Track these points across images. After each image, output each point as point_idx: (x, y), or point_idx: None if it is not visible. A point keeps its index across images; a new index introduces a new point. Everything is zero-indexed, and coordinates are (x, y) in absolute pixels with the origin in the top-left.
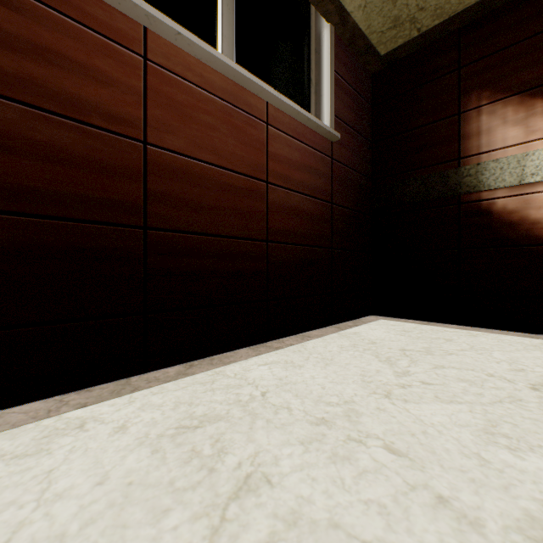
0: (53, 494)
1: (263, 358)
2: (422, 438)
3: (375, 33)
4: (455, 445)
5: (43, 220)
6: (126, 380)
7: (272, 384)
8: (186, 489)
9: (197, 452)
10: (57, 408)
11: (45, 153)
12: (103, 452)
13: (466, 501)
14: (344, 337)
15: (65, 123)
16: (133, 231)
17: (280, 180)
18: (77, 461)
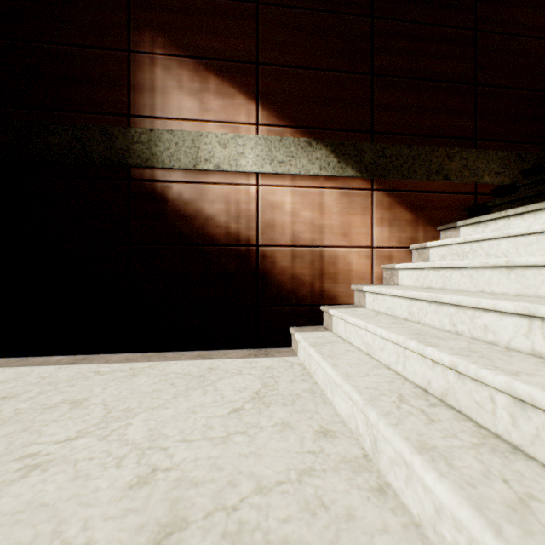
0: None
1: None
2: None
3: None
4: None
5: None
6: None
7: None
8: None
9: None
10: None
11: None
12: None
13: None
14: None
15: None
16: None
17: None
18: None
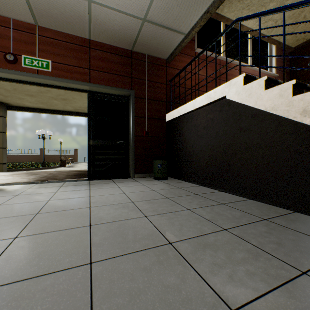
0: None
1: None
2: None
3: (290, 44)
4: None
5: None
6: None
7: None
8: None
9: None
10: None
11: None
12: None
13: None
14: None
15: None
16: None
17: None
18: None
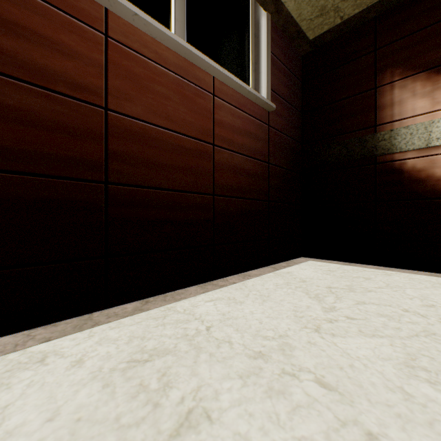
0: (4, 431)
1: (209, 295)
2: (349, 371)
3: (305, 20)
4: (380, 378)
5: (13, 175)
6: (89, 315)
7: (216, 319)
8: (130, 426)
9: (144, 386)
10: (23, 342)
11: (14, 116)
12: (58, 387)
13: (394, 438)
14: (278, 276)
15: (33, 90)
16: (95, 185)
17: (224, 143)
18: (33, 395)
